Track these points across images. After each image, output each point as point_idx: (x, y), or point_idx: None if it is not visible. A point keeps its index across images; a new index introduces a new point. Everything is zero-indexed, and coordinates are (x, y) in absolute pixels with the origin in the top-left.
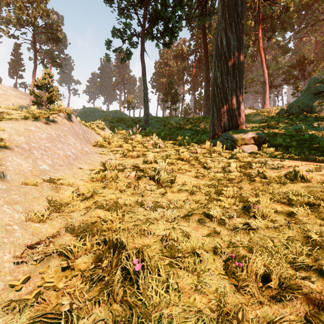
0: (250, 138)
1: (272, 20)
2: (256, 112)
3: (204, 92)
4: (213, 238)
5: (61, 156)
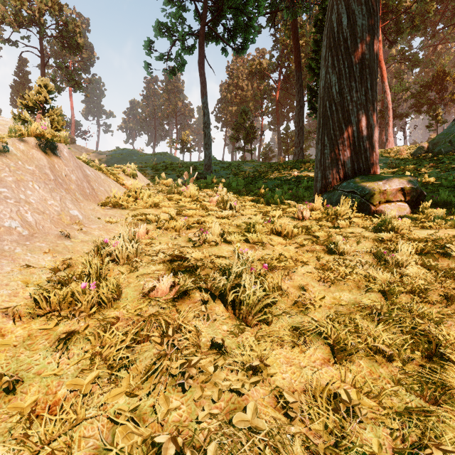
0: (397, 190)
1: (398, 14)
2: None
3: (296, 123)
4: None
5: None
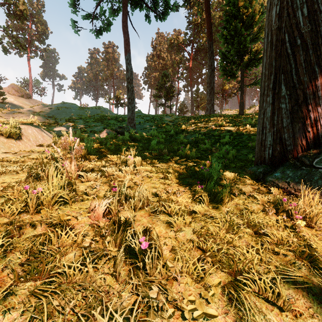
0: None
1: None
2: None
3: (208, 84)
4: None
5: None
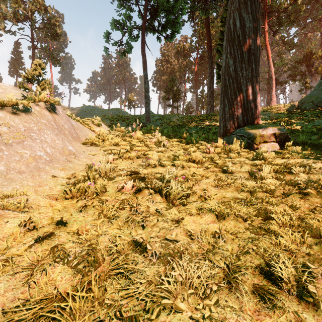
0: (271, 135)
1: (279, 13)
2: (263, 109)
3: (208, 88)
4: None
5: (26, 157)
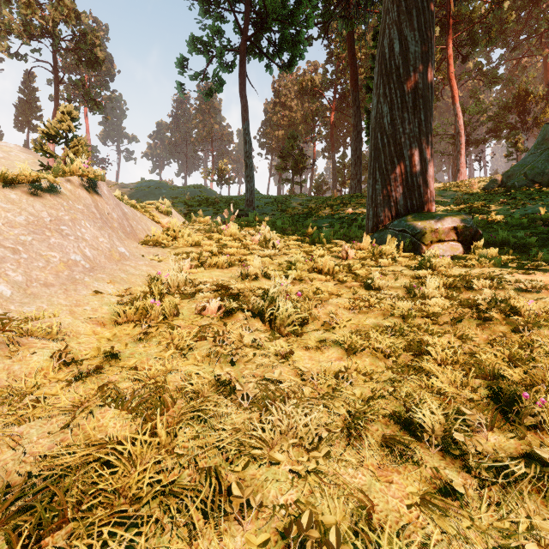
0: (449, 229)
1: (472, 24)
2: (444, 187)
3: (352, 152)
4: (445, 515)
5: (54, 263)
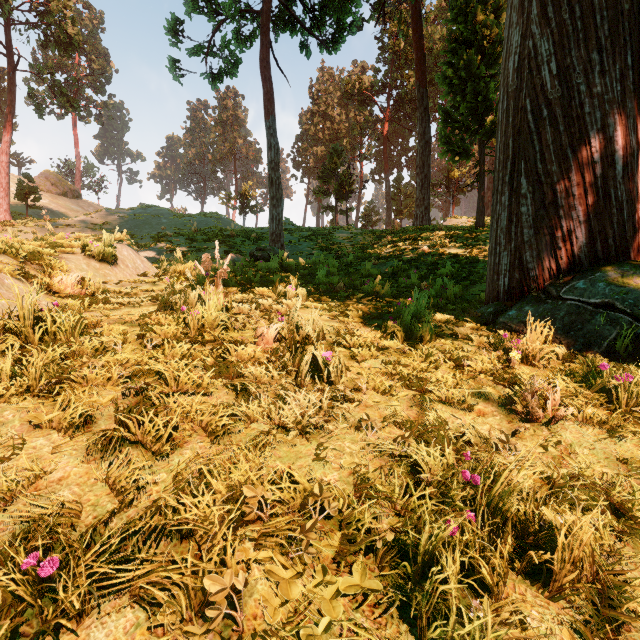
0: None
1: None
2: None
3: (417, 169)
4: None
5: None
